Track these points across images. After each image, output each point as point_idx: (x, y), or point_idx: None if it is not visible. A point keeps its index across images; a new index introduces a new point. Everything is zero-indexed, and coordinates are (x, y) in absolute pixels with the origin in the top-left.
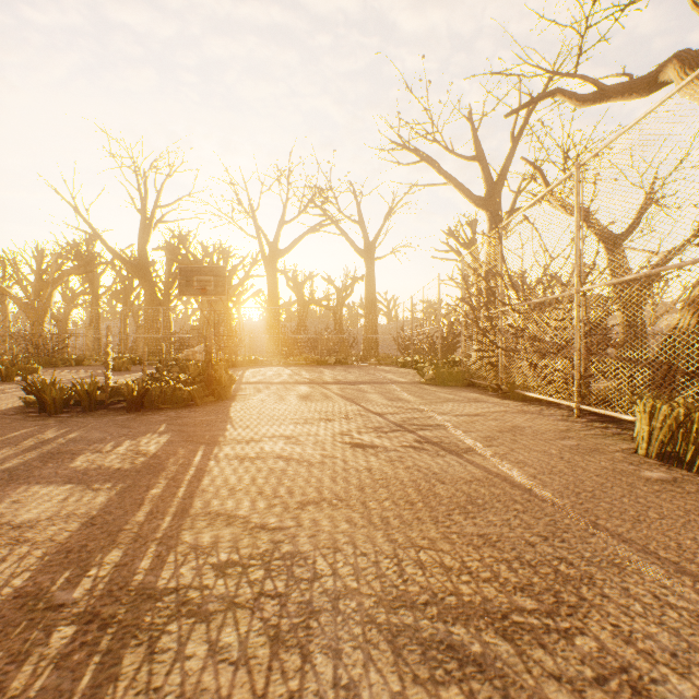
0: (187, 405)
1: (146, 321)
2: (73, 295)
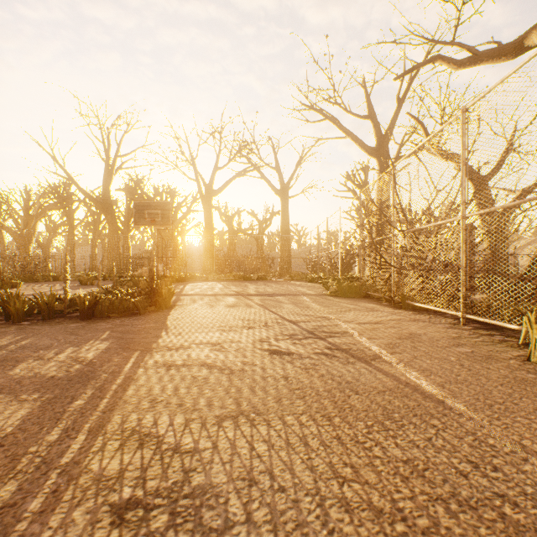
0: (132, 314)
1: (109, 246)
2: (54, 226)
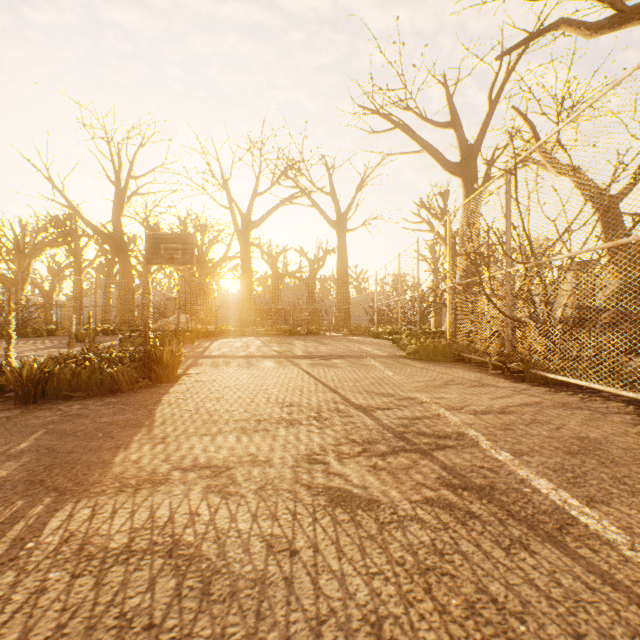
0: (109, 392)
1: (121, 292)
2: (59, 268)
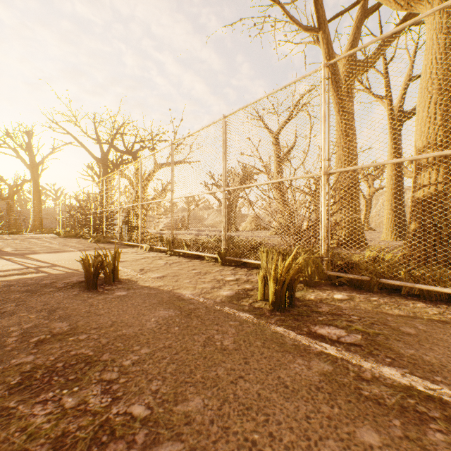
0: None
1: None
2: None
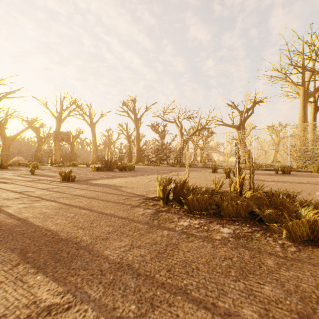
0: None
1: None
2: None
